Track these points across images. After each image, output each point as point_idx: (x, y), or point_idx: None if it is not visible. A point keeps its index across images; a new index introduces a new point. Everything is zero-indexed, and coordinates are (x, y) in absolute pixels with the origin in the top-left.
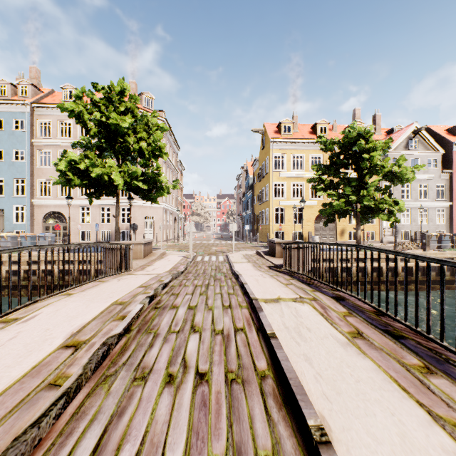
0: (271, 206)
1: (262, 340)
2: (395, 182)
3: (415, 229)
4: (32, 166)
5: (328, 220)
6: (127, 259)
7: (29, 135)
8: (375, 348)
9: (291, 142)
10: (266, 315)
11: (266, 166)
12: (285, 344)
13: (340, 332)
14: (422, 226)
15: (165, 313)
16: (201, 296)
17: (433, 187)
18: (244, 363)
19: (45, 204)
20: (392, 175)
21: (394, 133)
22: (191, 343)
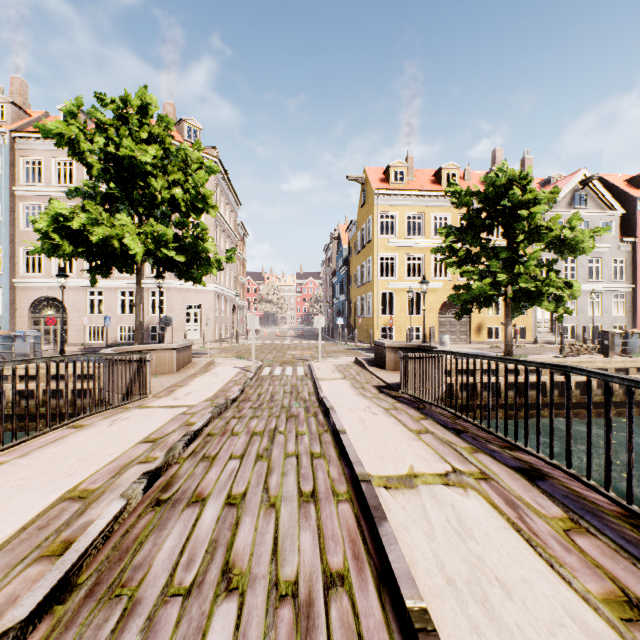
0: (376, 289)
1: (395, 626)
2: (564, 253)
3: (584, 324)
4: (12, 227)
5: (462, 311)
6: (140, 379)
7: (8, 180)
8: None
9: (405, 196)
10: (394, 531)
11: (367, 230)
12: None
13: (585, 598)
14: (594, 320)
15: (173, 522)
16: (258, 464)
17: (609, 263)
18: None
19: (33, 285)
20: (560, 243)
21: (552, 184)
22: None
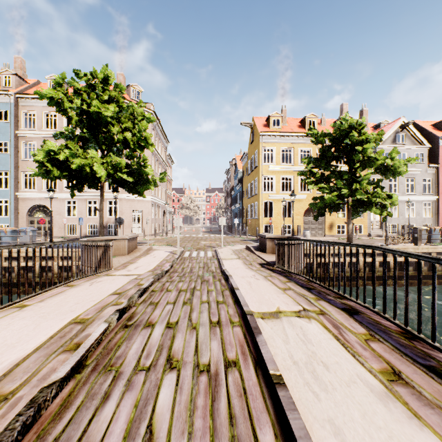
0: (260, 199)
1: (263, 384)
2: (387, 175)
3: (403, 223)
4: (16, 158)
5: (318, 214)
6: (106, 257)
7: (13, 127)
8: (429, 403)
9: (280, 136)
10: (265, 340)
11: (255, 159)
12: (298, 397)
13: (370, 371)
14: (410, 220)
15: (136, 336)
16: (184, 307)
17: (420, 181)
18: (239, 434)
19: (29, 197)
20: (384, 168)
21: (381, 128)
22: (164, 392)
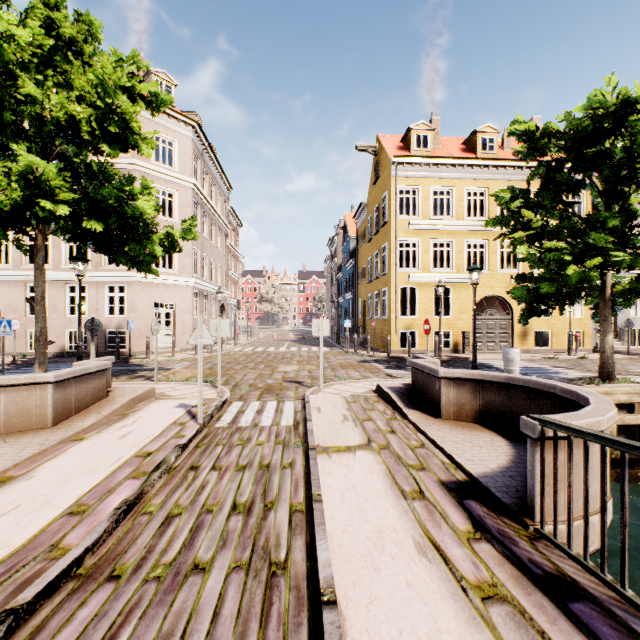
0: (394, 283)
1: None
2: None
3: None
4: None
5: (530, 311)
6: None
7: None
8: None
9: (431, 165)
10: None
11: (382, 211)
12: None
13: None
14: None
15: None
16: None
17: None
18: None
19: None
20: None
21: None
22: None
